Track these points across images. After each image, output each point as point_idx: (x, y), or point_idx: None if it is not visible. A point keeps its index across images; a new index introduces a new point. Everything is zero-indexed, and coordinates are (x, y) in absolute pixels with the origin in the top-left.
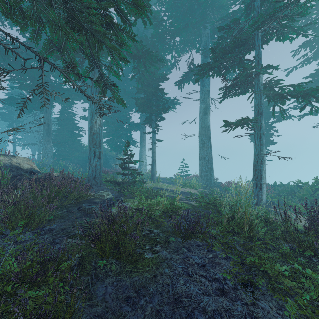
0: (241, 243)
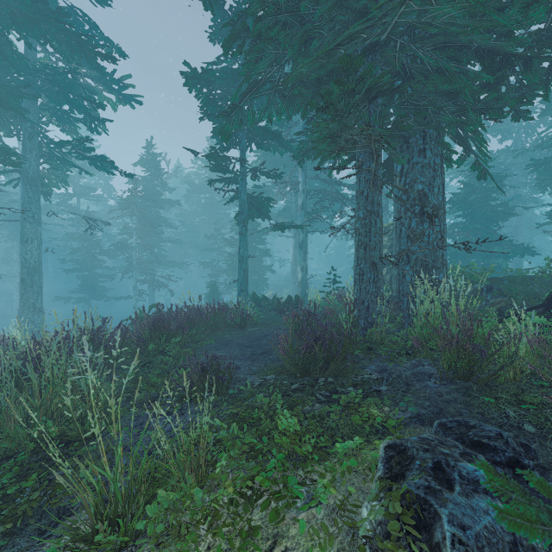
0: (121, 403)
